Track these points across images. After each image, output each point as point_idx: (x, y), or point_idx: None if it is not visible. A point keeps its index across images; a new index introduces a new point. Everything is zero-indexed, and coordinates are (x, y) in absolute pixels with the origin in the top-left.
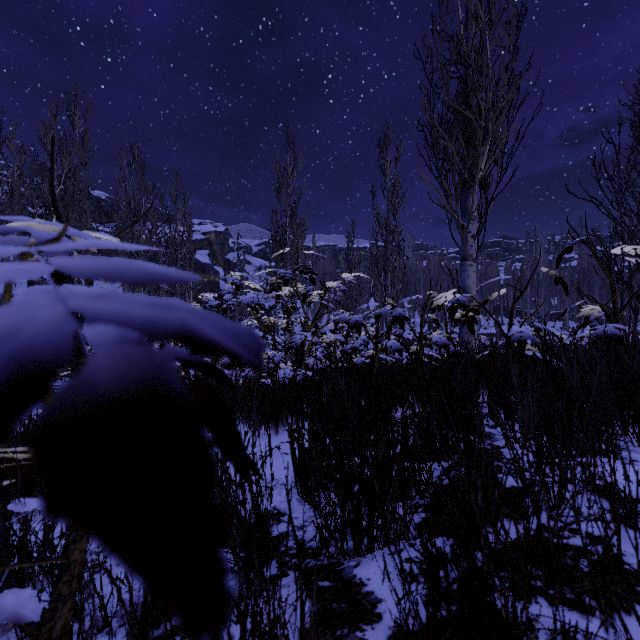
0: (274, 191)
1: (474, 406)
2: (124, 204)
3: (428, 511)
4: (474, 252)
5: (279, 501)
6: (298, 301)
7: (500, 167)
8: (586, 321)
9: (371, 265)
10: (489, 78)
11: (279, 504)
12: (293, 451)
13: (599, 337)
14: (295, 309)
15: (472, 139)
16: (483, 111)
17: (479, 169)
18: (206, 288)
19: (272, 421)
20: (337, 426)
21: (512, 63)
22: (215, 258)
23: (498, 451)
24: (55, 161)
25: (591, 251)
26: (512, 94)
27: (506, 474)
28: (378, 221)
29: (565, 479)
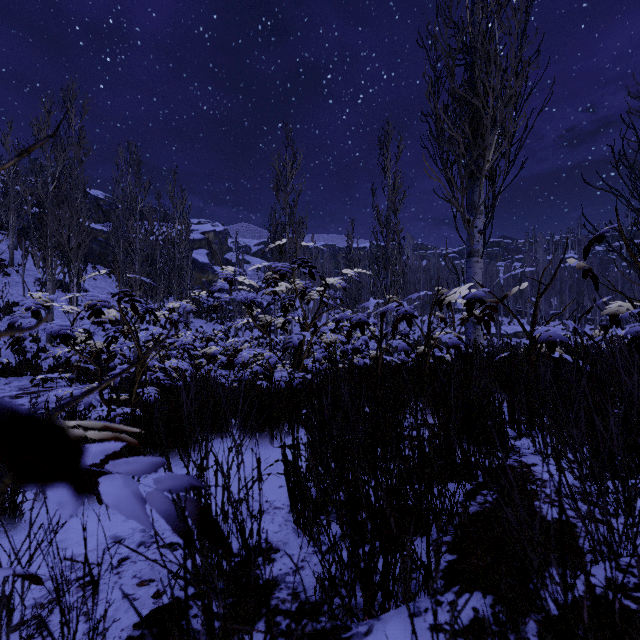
0: (273, 189)
1: (496, 416)
2: (121, 203)
3: (454, 551)
4: (481, 248)
5: (271, 531)
6: (297, 301)
7: (507, 159)
8: (618, 319)
9: (371, 264)
10: (497, 64)
11: (271, 535)
12: (288, 471)
13: (635, 336)
14: (292, 306)
15: (479, 129)
16: (491, 99)
17: (486, 161)
18: (204, 288)
19: (267, 429)
20: (340, 442)
21: (521, 49)
22: (214, 258)
23: (528, 470)
24: (49, 157)
25: (609, 245)
26: (521, 81)
27: (545, 502)
28: (378, 219)
29: (633, 517)
